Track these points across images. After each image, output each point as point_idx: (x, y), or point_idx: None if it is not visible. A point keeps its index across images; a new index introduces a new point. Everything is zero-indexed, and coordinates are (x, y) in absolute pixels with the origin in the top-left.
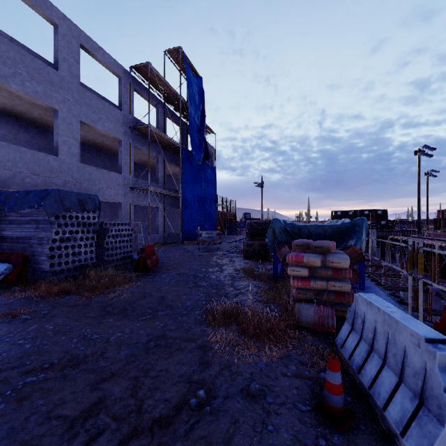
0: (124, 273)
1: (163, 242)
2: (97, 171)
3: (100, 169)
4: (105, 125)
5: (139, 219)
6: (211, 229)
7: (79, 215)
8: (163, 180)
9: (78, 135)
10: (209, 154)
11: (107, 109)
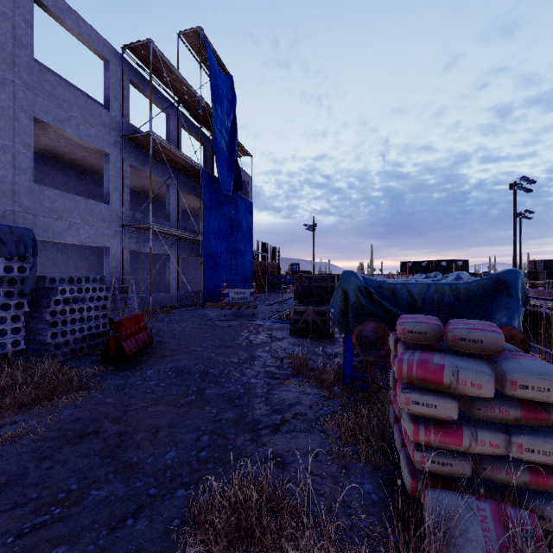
0: (79, 367)
1: (176, 305)
2: (65, 198)
3: (70, 195)
4: (80, 129)
5: (145, 272)
6: (246, 285)
7: None
8: (176, 216)
9: (30, 139)
10: (244, 184)
11: (84, 104)
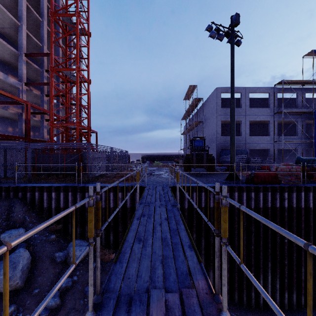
0: None
1: None
2: (256, 137)
3: (257, 136)
4: (260, 118)
5: (292, 156)
6: None
7: (241, 156)
8: (301, 132)
9: (248, 126)
10: None
11: (261, 110)
